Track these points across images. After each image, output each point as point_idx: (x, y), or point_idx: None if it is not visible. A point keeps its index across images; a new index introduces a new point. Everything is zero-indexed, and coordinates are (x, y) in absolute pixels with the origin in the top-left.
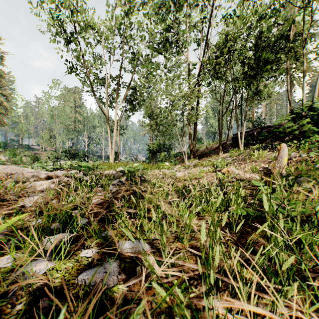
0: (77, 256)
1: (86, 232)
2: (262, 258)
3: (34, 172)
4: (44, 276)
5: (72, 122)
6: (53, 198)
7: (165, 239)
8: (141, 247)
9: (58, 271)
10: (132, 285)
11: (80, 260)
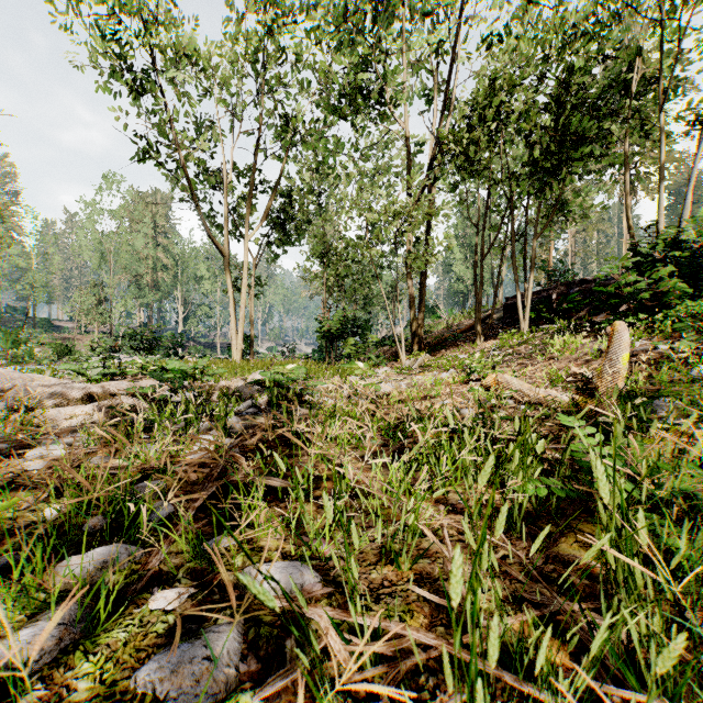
0: (140, 608)
1: (167, 541)
2: (603, 636)
3: (56, 384)
4: (51, 669)
5: (149, 270)
6: (94, 449)
7: (357, 556)
8: (299, 582)
9: (89, 656)
10: (274, 691)
11: (147, 622)
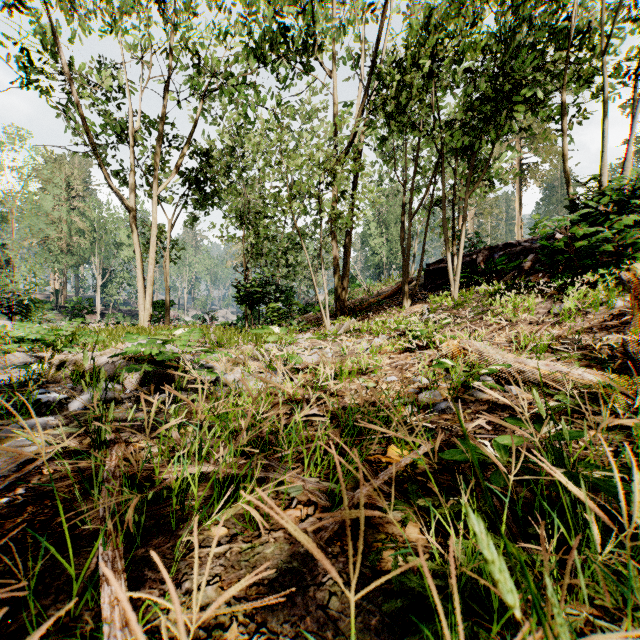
0: None
1: None
2: None
3: None
4: None
5: (62, 234)
6: None
7: None
8: None
9: None
10: None
11: None
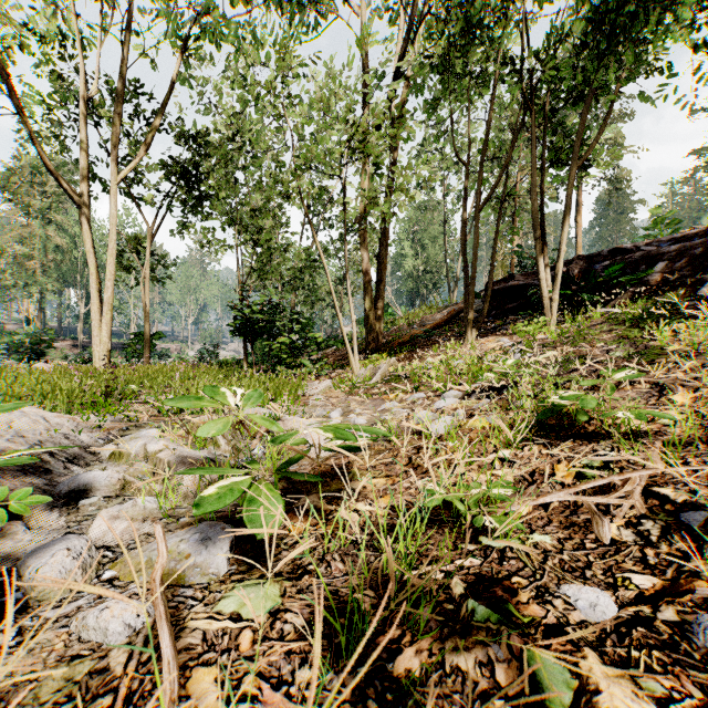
0: None
1: None
2: None
3: None
4: None
5: (35, 251)
6: None
7: None
8: None
9: None
10: None
11: None
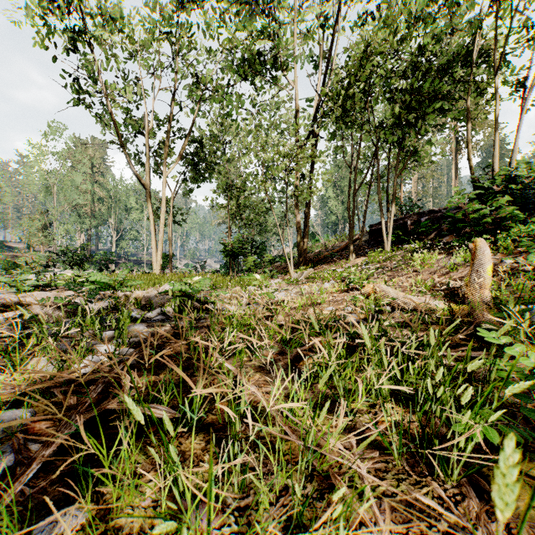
0: None
1: None
2: None
3: None
4: None
5: (87, 201)
6: None
7: None
8: None
9: None
10: None
11: None
